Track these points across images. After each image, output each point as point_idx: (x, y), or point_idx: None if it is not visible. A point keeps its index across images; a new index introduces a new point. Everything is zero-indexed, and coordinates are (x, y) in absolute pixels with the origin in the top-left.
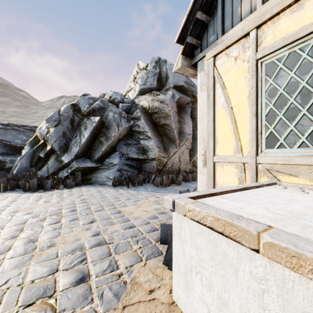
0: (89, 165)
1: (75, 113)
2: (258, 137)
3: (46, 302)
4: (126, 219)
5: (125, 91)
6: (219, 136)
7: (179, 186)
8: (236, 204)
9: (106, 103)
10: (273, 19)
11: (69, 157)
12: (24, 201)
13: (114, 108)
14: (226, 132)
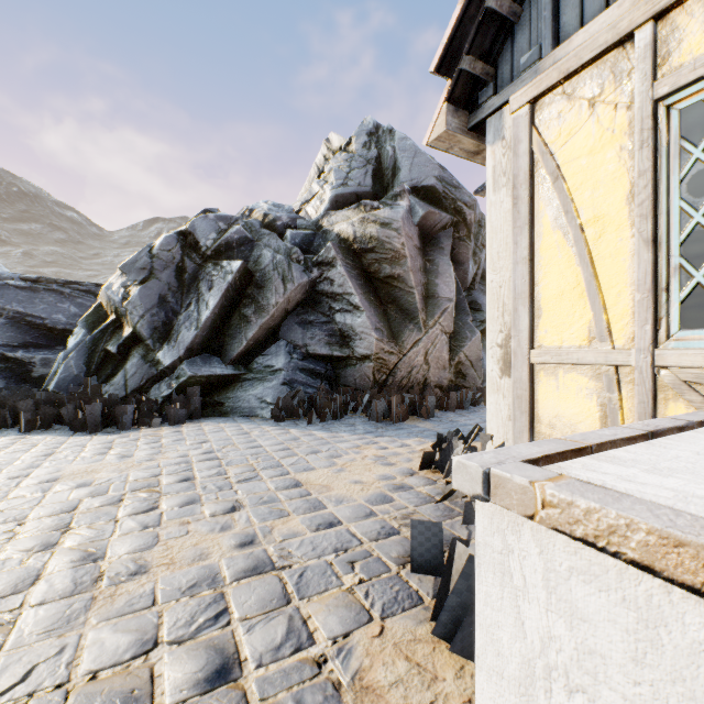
0: (218, 371)
1: (185, 253)
2: (658, 300)
3: None
4: (315, 502)
5: (300, 201)
6: (545, 300)
7: (429, 421)
8: (672, 484)
9: (256, 229)
10: None
11: (174, 352)
12: (72, 455)
13: (274, 240)
14: (566, 288)
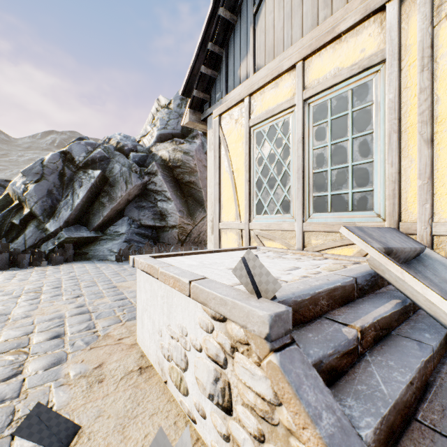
0: (85, 235)
1: (65, 164)
2: (251, 204)
3: (20, 350)
4: (119, 293)
5: (140, 135)
6: (224, 201)
7: None
8: (184, 260)
9: (111, 151)
10: (261, 91)
11: (57, 224)
12: None
13: (122, 158)
14: (229, 197)
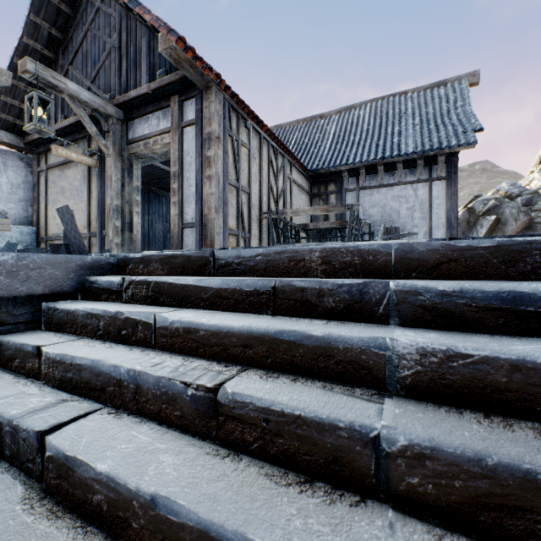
0: None
1: (470, 215)
2: None
3: None
4: None
5: (525, 180)
6: None
7: None
8: None
9: (501, 200)
10: None
11: None
12: None
13: (510, 204)
14: None
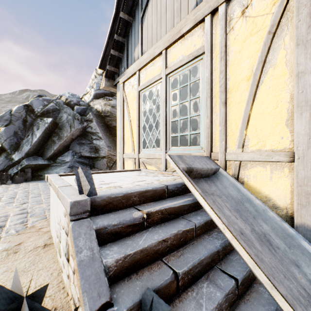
0: (40, 162)
1: (28, 114)
2: (140, 141)
3: None
4: None
5: (83, 94)
6: (126, 140)
7: None
8: None
9: (61, 105)
10: (145, 68)
11: (20, 155)
12: None
13: (69, 110)
14: (129, 137)
